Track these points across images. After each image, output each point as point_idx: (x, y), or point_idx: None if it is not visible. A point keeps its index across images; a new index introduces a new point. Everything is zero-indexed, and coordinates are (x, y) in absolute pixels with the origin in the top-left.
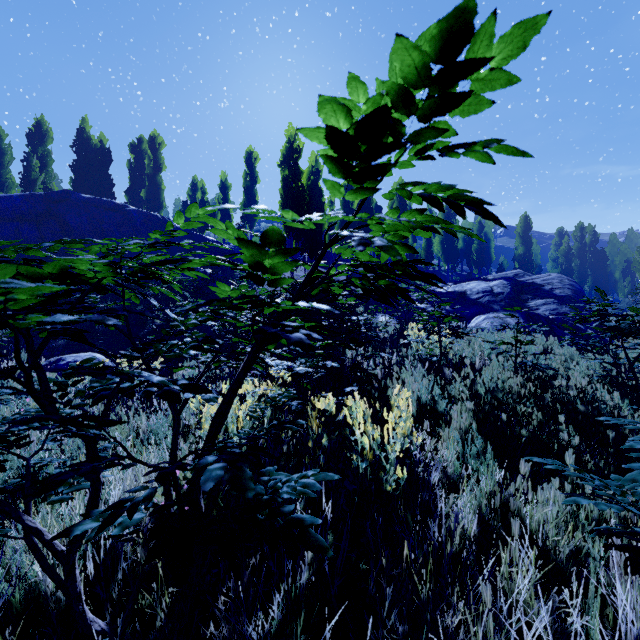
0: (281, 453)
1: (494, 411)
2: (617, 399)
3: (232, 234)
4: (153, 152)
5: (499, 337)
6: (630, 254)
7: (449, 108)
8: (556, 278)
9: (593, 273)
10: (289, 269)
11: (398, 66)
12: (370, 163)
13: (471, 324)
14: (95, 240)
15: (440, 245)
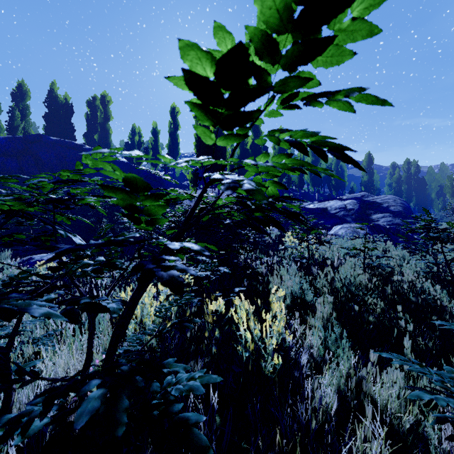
0: (185, 339)
1: (348, 300)
2: (438, 290)
3: (120, 175)
4: (103, 107)
5: (351, 243)
6: (442, 181)
7: (312, 56)
8: (391, 198)
9: (416, 194)
10: (162, 211)
11: (259, 7)
12: (236, 110)
13: (331, 232)
14: (22, 176)
15: (309, 174)
